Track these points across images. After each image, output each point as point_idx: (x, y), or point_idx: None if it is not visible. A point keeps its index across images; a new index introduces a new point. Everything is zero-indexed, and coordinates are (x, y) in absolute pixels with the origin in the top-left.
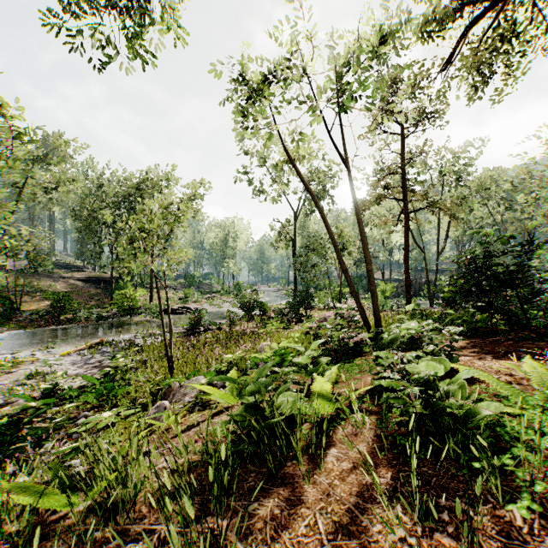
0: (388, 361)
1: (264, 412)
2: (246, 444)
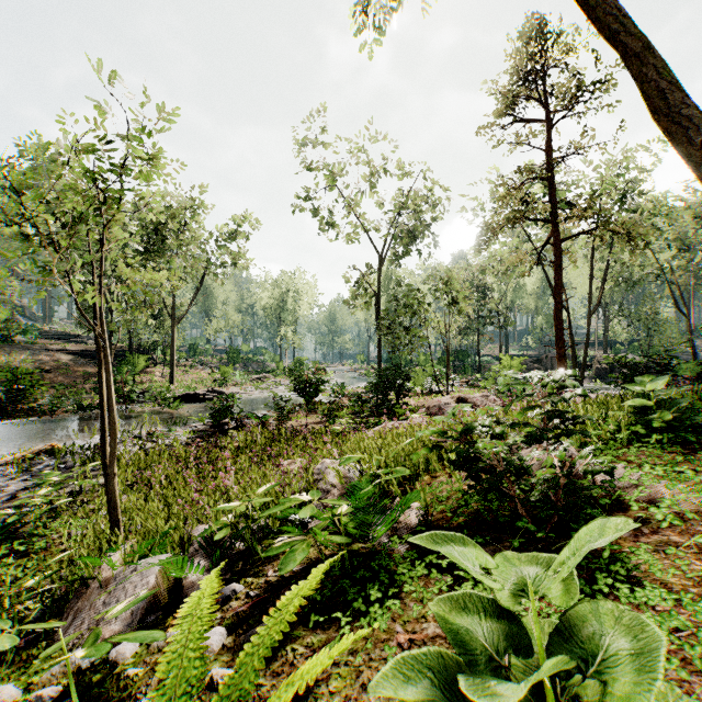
0: None
1: None
2: None
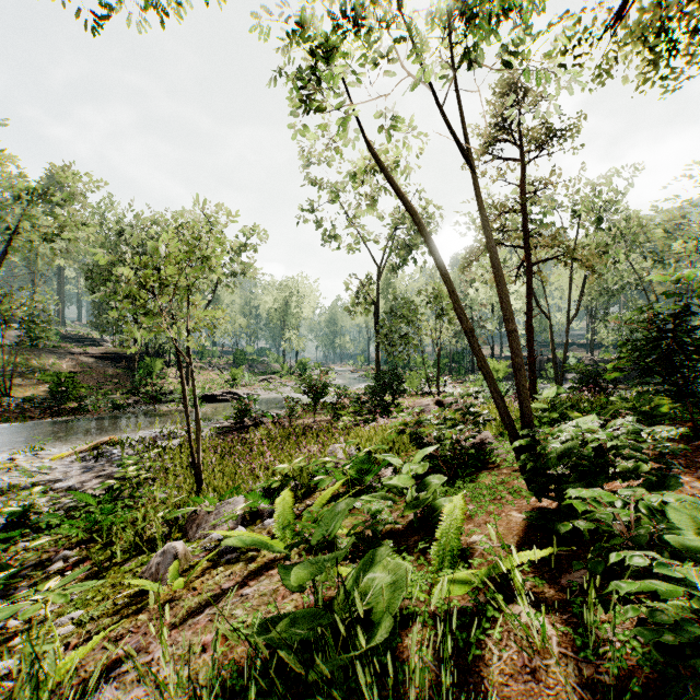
0: (612, 515)
1: (332, 620)
2: None
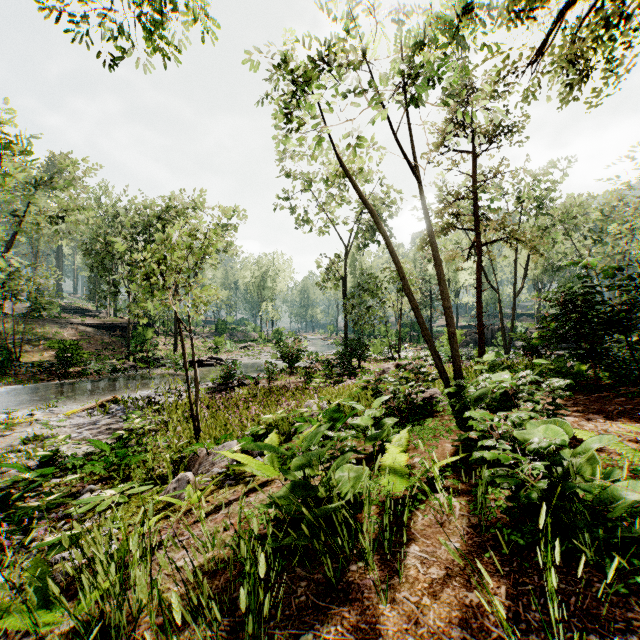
0: (487, 424)
1: (316, 493)
2: (293, 540)
